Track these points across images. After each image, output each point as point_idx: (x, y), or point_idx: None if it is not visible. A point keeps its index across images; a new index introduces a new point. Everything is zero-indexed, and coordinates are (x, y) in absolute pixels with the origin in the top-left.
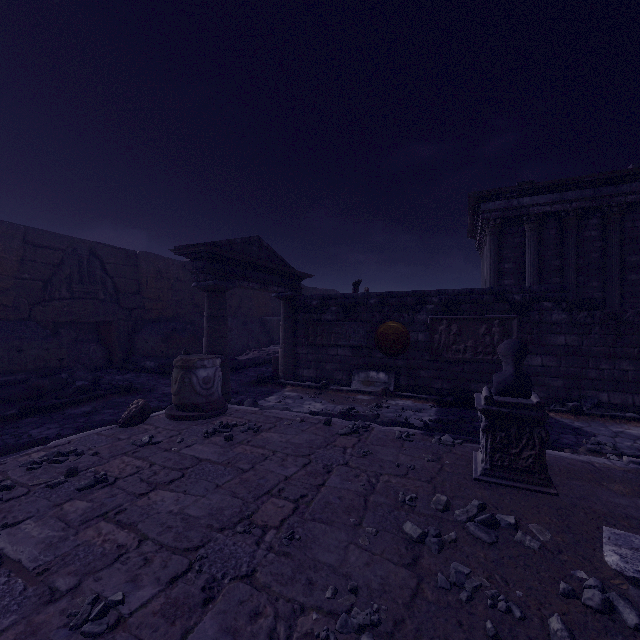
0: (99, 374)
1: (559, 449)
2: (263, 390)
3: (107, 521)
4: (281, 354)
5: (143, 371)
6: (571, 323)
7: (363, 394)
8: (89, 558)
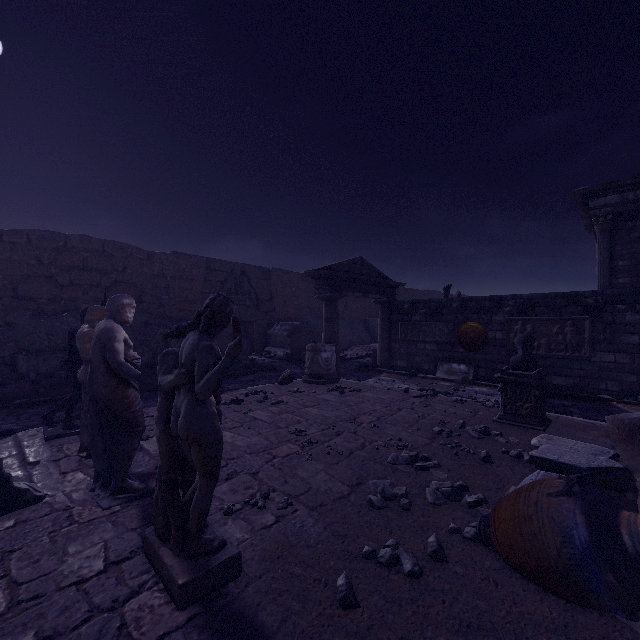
0: None
1: None
2: (364, 375)
3: (290, 414)
4: (378, 348)
5: (276, 358)
6: None
7: (445, 381)
8: (288, 421)
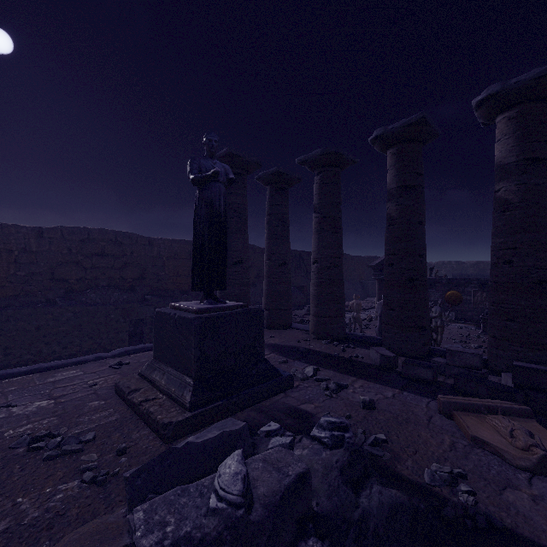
0: None
1: None
2: None
3: None
4: None
5: None
6: None
7: None
8: None
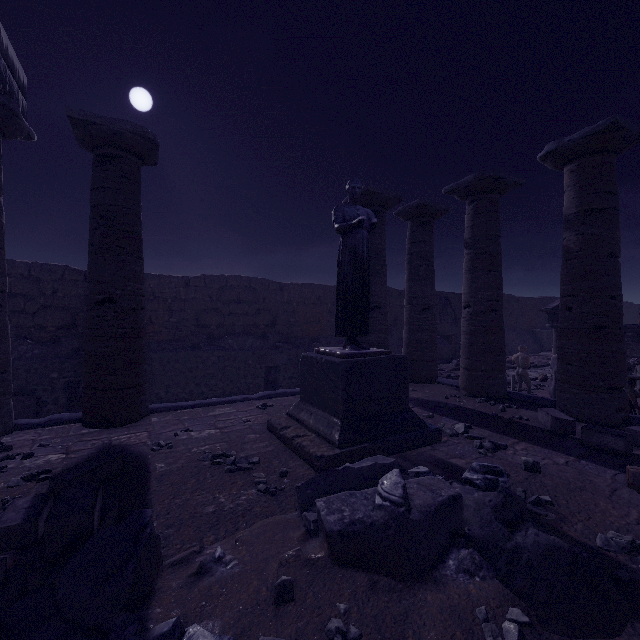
0: None
1: None
2: None
3: None
4: None
5: None
6: None
7: None
8: None
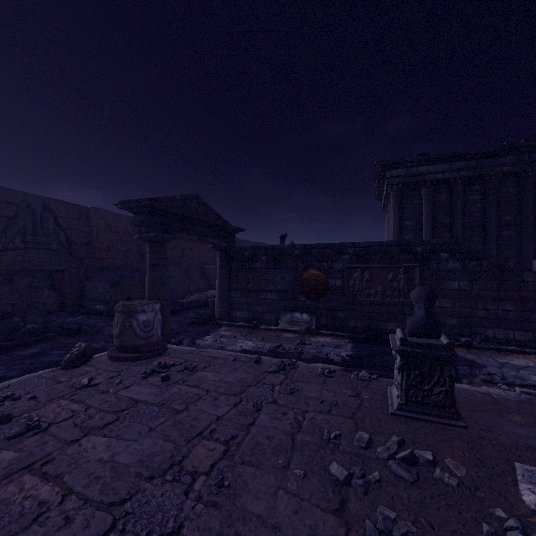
0: (52, 317)
1: (457, 379)
2: (201, 330)
3: (32, 473)
4: (217, 298)
5: (93, 314)
6: (463, 271)
7: (289, 332)
8: (4, 520)
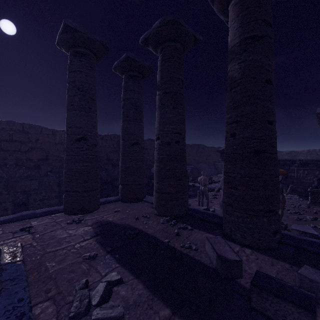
0: None
1: None
2: None
3: None
4: None
5: None
6: None
7: None
8: None
